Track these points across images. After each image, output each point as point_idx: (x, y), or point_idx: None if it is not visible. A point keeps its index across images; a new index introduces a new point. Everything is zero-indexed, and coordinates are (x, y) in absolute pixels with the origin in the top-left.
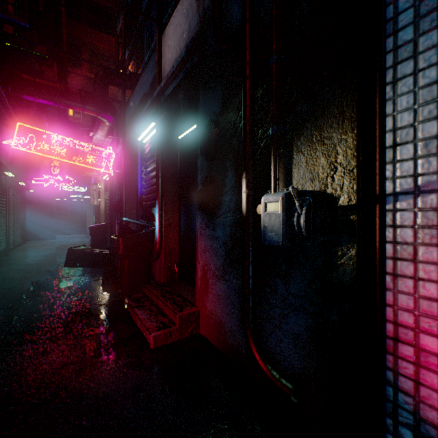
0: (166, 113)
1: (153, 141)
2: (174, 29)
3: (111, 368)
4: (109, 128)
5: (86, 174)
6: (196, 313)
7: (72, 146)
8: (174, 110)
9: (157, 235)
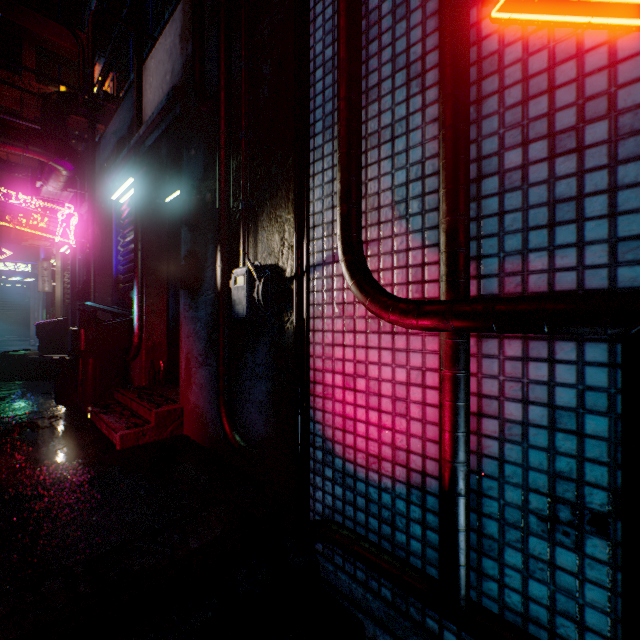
0: (146, 169)
1: (133, 202)
2: (156, 64)
3: (62, 468)
4: (68, 178)
5: (30, 244)
6: (179, 411)
7: (5, 200)
8: (156, 166)
9: (136, 325)
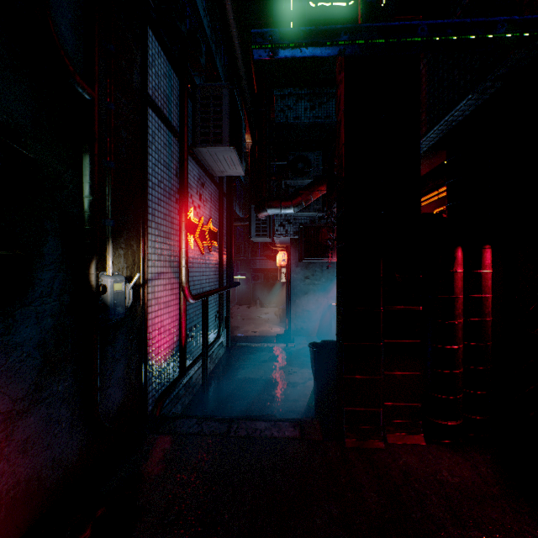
0: None
1: None
2: None
3: None
4: None
5: None
6: None
7: None
8: None
9: None
